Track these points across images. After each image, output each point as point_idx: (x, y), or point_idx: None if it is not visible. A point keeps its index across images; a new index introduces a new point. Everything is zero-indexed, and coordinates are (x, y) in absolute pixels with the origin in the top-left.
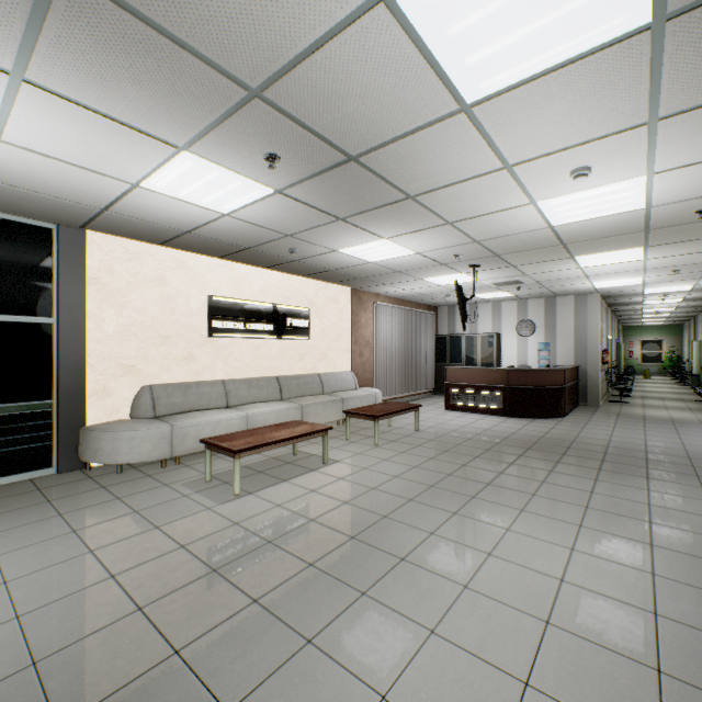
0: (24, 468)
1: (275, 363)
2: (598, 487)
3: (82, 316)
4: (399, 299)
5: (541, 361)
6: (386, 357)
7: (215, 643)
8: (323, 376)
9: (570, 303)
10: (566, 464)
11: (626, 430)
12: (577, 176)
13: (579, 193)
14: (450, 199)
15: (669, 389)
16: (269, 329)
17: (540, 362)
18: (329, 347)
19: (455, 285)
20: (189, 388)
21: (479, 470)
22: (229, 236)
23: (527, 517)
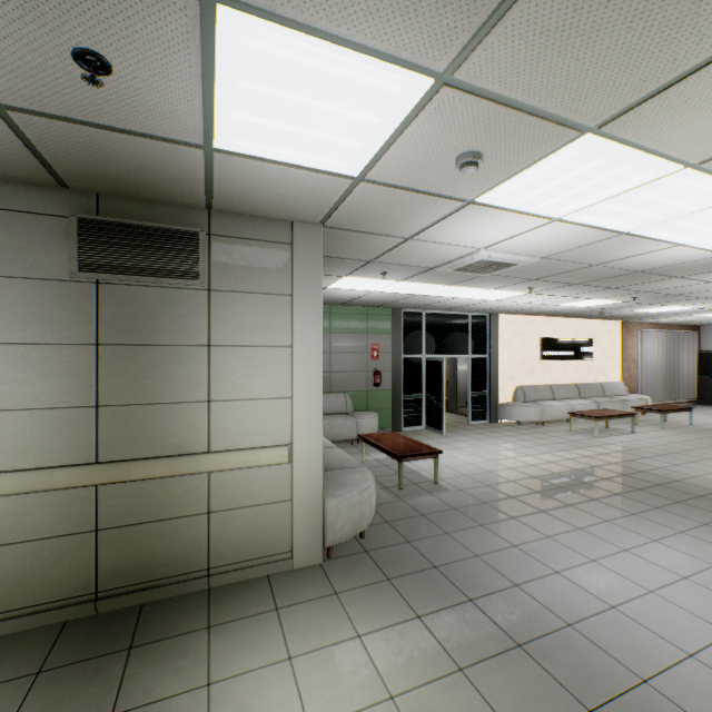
0: (479, 419)
1: (572, 375)
2: None
3: (497, 353)
4: (660, 324)
5: None
6: (649, 371)
7: (640, 461)
8: (602, 385)
9: None
10: None
11: None
12: None
13: None
14: None
15: None
16: (570, 355)
17: None
18: (605, 364)
19: None
20: (535, 388)
21: None
22: (570, 311)
23: None
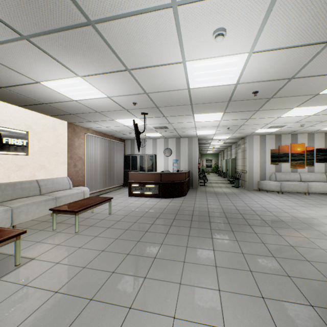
0: None
1: None
2: (215, 244)
3: None
4: (103, 133)
5: (174, 168)
6: (94, 167)
7: None
8: (41, 182)
9: (186, 141)
10: (195, 228)
11: (212, 200)
12: (218, 34)
13: (211, 60)
14: (127, 37)
15: (217, 178)
16: None
17: (174, 169)
18: (48, 160)
19: (133, 122)
20: None
21: (149, 243)
22: None
23: (185, 292)
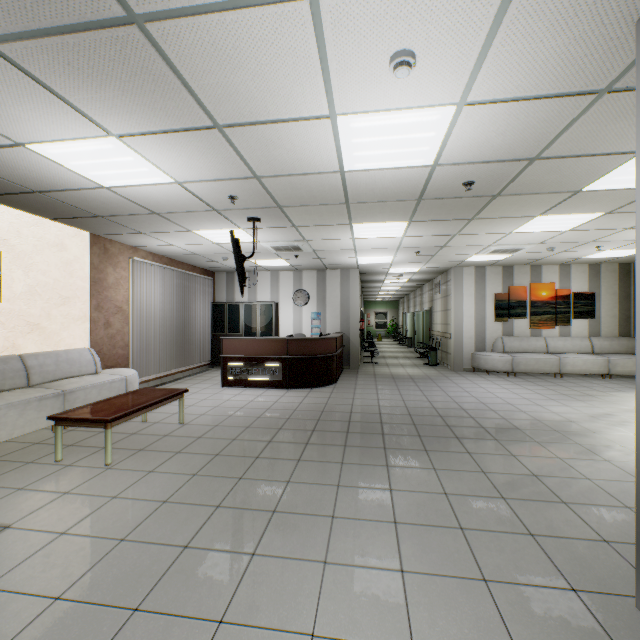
0: None
1: None
2: (394, 478)
3: None
4: (168, 258)
5: (314, 329)
6: (148, 327)
7: None
8: (30, 359)
9: (338, 276)
10: (354, 447)
11: (387, 391)
12: (400, 63)
13: (386, 115)
14: (215, 57)
15: (397, 349)
16: None
17: (313, 330)
18: (47, 313)
19: (231, 236)
20: None
21: (262, 482)
22: None
23: (335, 579)
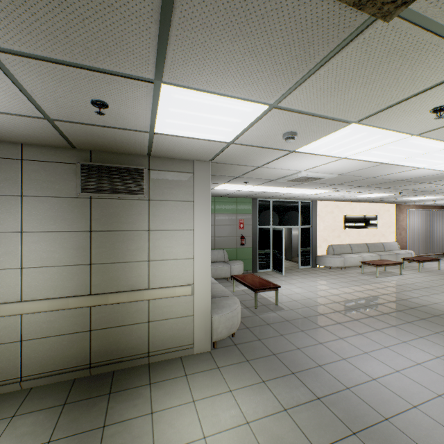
0: (305, 265)
1: (364, 238)
2: None
3: (316, 225)
4: (421, 205)
5: None
6: (414, 235)
7: (403, 293)
8: (383, 244)
9: None
10: None
11: None
12: None
13: None
14: None
15: None
16: (362, 225)
17: None
18: (385, 231)
19: None
20: (340, 246)
21: None
22: (361, 199)
23: None
